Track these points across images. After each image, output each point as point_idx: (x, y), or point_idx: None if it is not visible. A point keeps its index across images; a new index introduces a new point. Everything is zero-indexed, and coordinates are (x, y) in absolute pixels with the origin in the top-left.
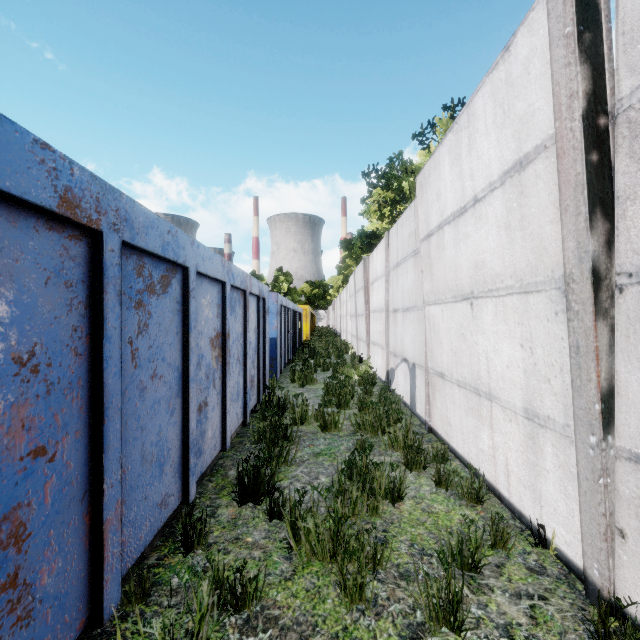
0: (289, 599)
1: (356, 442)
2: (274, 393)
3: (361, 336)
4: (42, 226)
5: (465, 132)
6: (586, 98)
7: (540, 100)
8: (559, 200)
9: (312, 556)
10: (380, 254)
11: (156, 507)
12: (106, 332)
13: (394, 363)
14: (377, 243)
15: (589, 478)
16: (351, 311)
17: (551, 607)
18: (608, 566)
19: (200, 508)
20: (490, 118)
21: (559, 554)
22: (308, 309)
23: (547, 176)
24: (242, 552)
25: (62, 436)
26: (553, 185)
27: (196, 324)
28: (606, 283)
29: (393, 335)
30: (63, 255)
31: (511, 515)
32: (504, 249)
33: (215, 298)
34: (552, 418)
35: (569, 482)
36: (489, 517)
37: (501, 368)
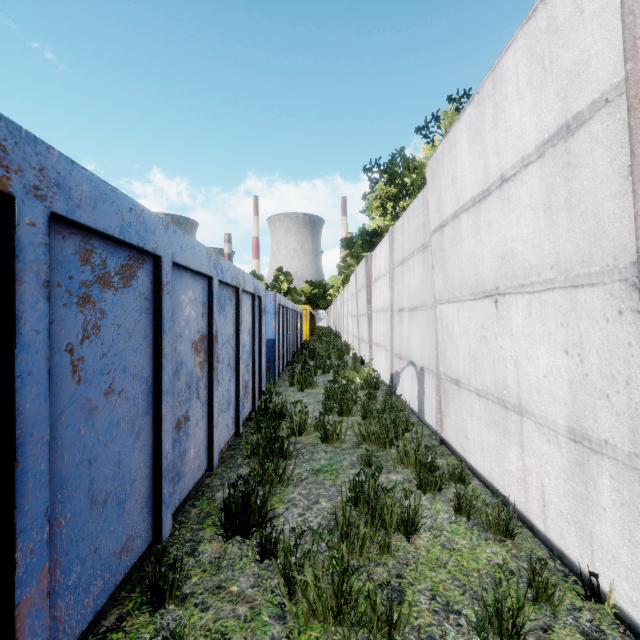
0: None
1: (361, 457)
2: (271, 398)
3: (363, 337)
4: None
5: (489, 101)
6: None
7: (599, 42)
8: (631, 165)
9: (311, 616)
10: (383, 251)
11: (113, 557)
12: (20, 338)
13: (399, 366)
14: (378, 241)
15: None
16: (352, 311)
17: None
18: None
19: (178, 543)
20: (524, 79)
21: (620, 613)
22: (308, 309)
23: (609, 138)
24: (224, 608)
25: None
26: (618, 148)
27: (173, 325)
28: None
29: (398, 336)
30: None
31: (549, 553)
32: (542, 235)
33: (199, 295)
34: (612, 443)
35: (637, 527)
36: (527, 561)
37: (536, 377)
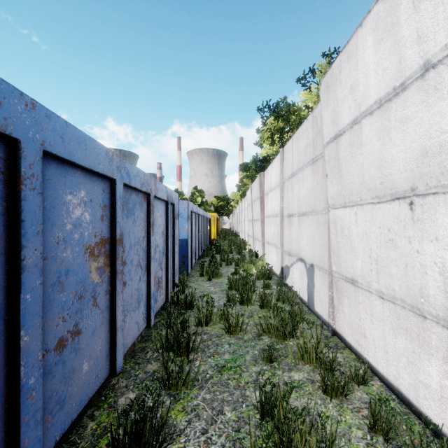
0: None
1: (263, 353)
2: (184, 288)
3: (257, 236)
4: None
5: None
6: None
7: None
8: None
9: None
10: (274, 169)
11: None
12: None
13: (289, 261)
14: (267, 166)
15: None
16: (248, 217)
17: None
18: None
19: None
20: None
21: None
22: (215, 216)
23: None
24: None
25: None
26: None
27: (51, 229)
28: None
29: (288, 237)
30: None
31: None
32: None
33: (97, 197)
34: None
35: None
36: None
37: None
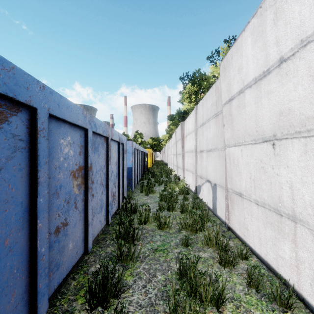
0: None
1: (182, 240)
2: (130, 200)
3: (179, 165)
4: None
5: (270, 9)
6: None
7: None
8: None
9: None
10: (191, 119)
11: None
12: None
13: (200, 182)
14: (187, 117)
15: None
16: (173, 152)
17: None
18: None
19: (57, 313)
20: None
21: None
22: (151, 151)
23: None
24: None
25: None
26: None
27: (52, 160)
28: None
29: (200, 166)
30: None
31: None
32: None
33: (77, 140)
34: None
35: None
36: None
37: (311, 197)
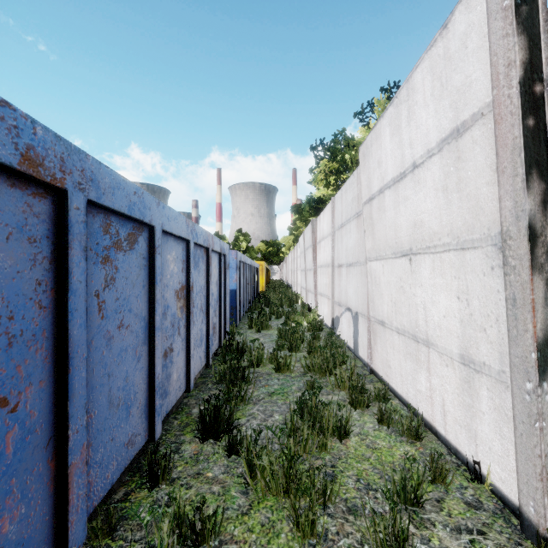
0: (245, 534)
1: (306, 383)
2: (234, 338)
3: (310, 288)
4: (3, 183)
5: (405, 105)
6: (523, 67)
7: (477, 71)
8: (496, 163)
9: (267, 491)
10: (326, 216)
11: (123, 447)
12: (71, 286)
13: (339, 312)
14: (323, 208)
15: (525, 422)
16: (301, 266)
17: (490, 542)
18: (543, 504)
19: (166, 444)
20: (428, 91)
21: (494, 489)
22: (264, 264)
23: (484, 141)
24: (203, 487)
25: (25, 386)
26: (490, 149)
27: (162, 278)
28: (542, 240)
29: (338, 287)
30: (26, 212)
31: (447, 451)
32: (441, 210)
33: (180, 254)
34: (488, 364)
35: (504, 424)
36: (428, 454)
37: (438, 318)
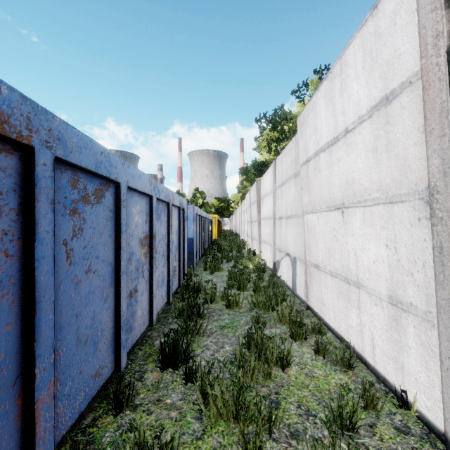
0: None
1: (252, 317)
2: (191, 279)
3: (254, 236)
4: None
5: (338, 79)
6: None
7: (406, 44)
8: (424, 125)
9: (219, 417)
10: (269, 177)
11: (90, 378)
12: (38, 235)
13: (279, 256)
14: (266, 170)
15: None
16: (247, 218)
17: None
18: None
19: (131, 373)
20: (360, 65)
21: (420, 415)
22: (216, 217)
23: (412, 106)
24: (162, 413)
25: None
26: (417, 113)
27: (127, 228)
28: None
29: (279, 236)
30: None
31: (376, 379)
32: (371, 168)
33: (144, 208)
34: (414, 305)
35: (430, 358)
36: (361, 383)
37: (368, 263)
